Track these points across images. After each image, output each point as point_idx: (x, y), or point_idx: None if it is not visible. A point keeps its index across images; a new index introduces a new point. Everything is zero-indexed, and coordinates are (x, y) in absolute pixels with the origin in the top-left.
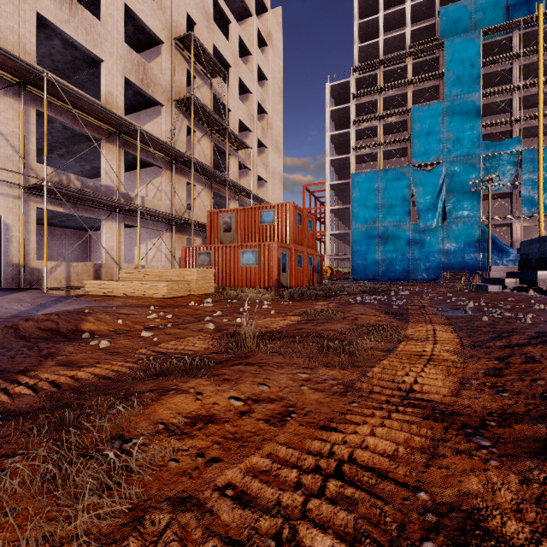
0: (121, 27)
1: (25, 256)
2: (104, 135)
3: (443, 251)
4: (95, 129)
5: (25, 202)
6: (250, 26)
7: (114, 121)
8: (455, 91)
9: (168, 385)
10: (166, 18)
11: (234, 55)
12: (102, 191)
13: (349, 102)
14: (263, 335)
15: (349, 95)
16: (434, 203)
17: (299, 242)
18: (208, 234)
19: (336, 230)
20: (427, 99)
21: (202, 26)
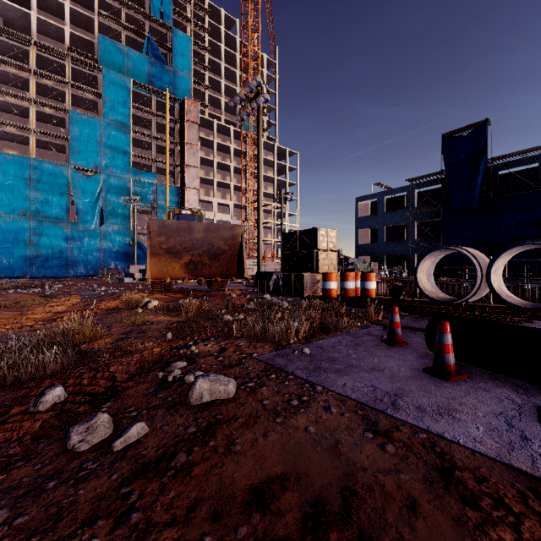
0: None
1: None
2: None
3: (101, 251)
4: None
5: None
6: None
7: None
8: (111, 116)
9: None
10: None
11: None
12: None
13: None
14: None
15: None
16: (93, 207)
17: None
18: None
19: None
20: (87, 108)
21: None
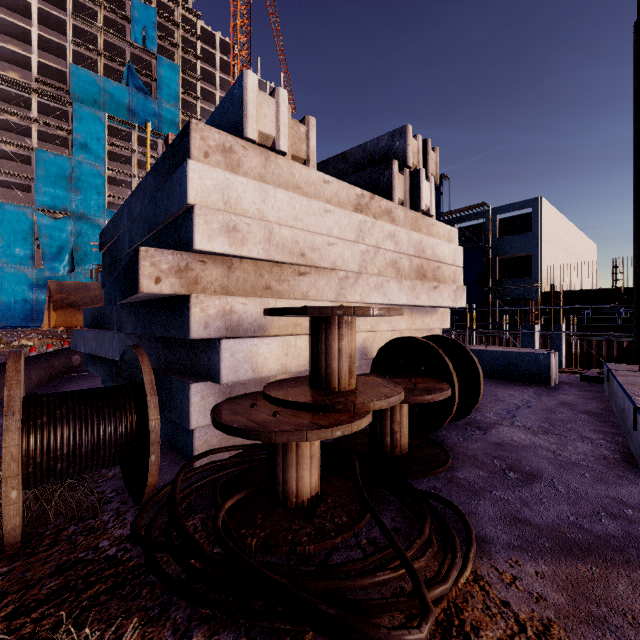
0: None
1: None
2: None
3: None
4: None
5: None
6: None
7: None
8: (83, 154)
9: None
10: None
11: None
12: None
13: None
14: None
15: None
16: (62, 252)
17: None
18: None
19: None
20: (58, 144)
21: None
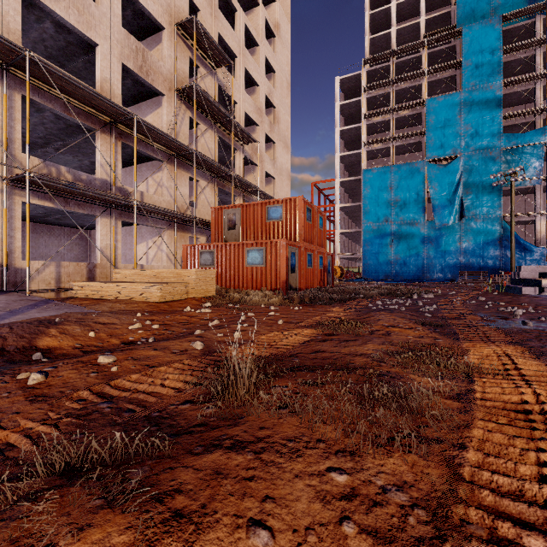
0: (118, 10)
1: (8, 255)
2: (99, 125)
3: (460, 250)
4: (88, 118)
5: (8, 195)
6: (257, 16)
7: (109, 109)
8: (473, 80)
9: (35, 544)
10: (167, 2)
11: (240, 44)
12: (97, 185)
13: (359, 96)
14: (267, 361)
15: (360, 88)
16: (451, 200)
17: (309, 240)
18: (212, 232)
19: (346, 229)
20: (443, 91)
21: (206, 13)
